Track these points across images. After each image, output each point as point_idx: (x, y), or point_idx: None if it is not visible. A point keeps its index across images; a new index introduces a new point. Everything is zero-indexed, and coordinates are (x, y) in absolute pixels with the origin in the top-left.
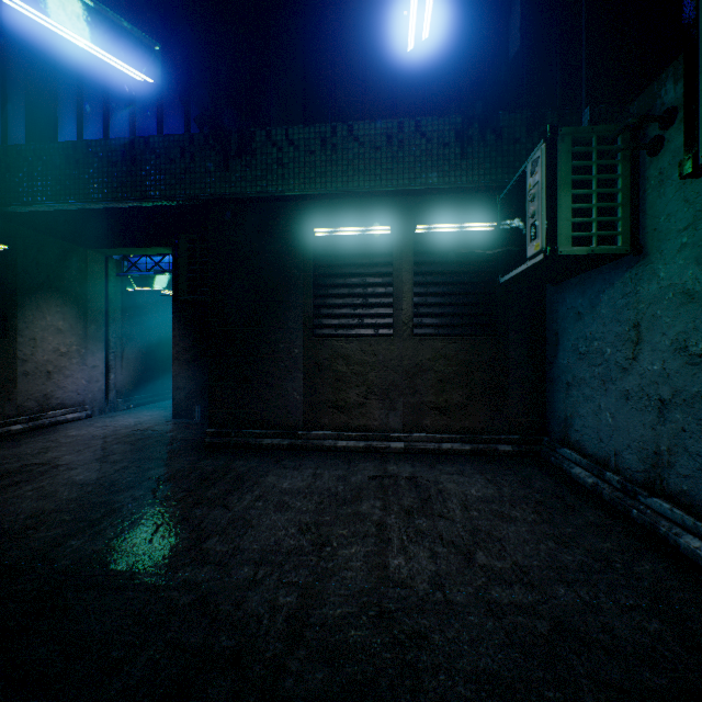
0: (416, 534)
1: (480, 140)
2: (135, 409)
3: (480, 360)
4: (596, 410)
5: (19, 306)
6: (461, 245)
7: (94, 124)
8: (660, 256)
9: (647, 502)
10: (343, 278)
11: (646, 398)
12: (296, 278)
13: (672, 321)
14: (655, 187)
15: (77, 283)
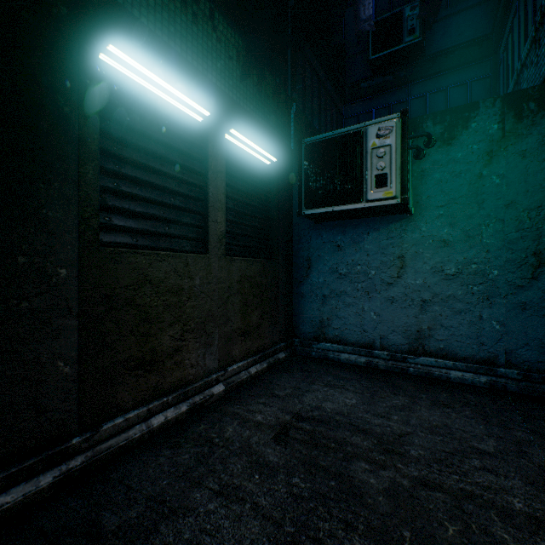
0: (447, 466)
1: (251, 77)
2: None
3: (267, 281)
4: (359, 312)
5: None
6: (252, 168)
7: None
8: (422, 218)
9: (416, 361)
10: (145, 155)
11: (410, 300)
12: (63, 116)
13: (432, 256)
14: (418, 178)
15: None
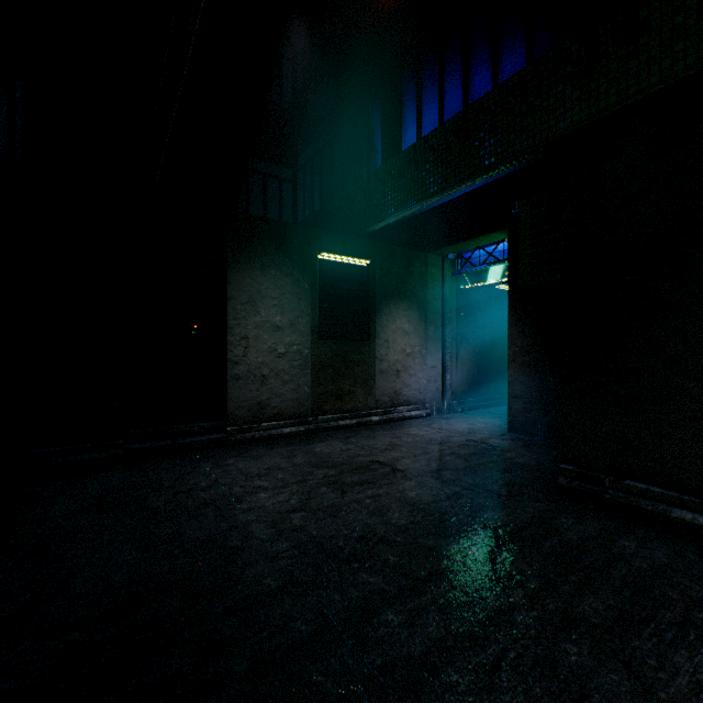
0: None
1: None
2: (468, 413)
3: None
4: None
5: (376, 312)
6: None
7: (430, 118)
8: None
9: None
10: None
11: None
12: None
13: None
14: None
15: (418, 287)
